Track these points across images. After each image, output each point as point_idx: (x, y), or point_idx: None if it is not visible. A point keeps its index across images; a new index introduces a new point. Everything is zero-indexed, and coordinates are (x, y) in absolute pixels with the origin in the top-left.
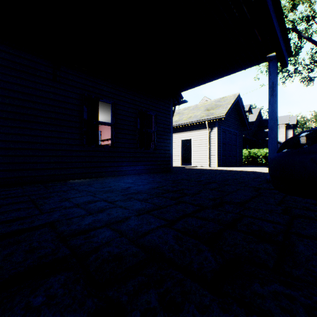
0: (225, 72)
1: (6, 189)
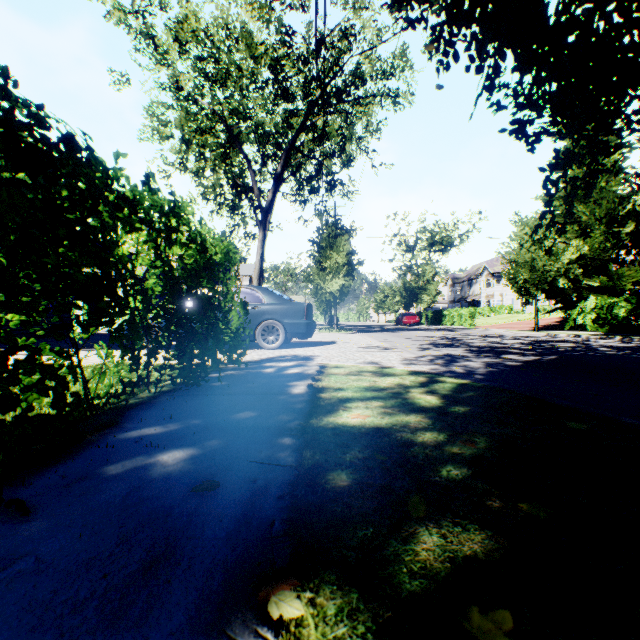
0: None
1: None
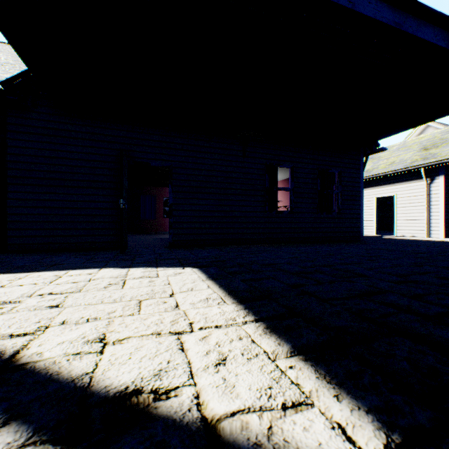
0: (445, 112)
1: (220, 248)
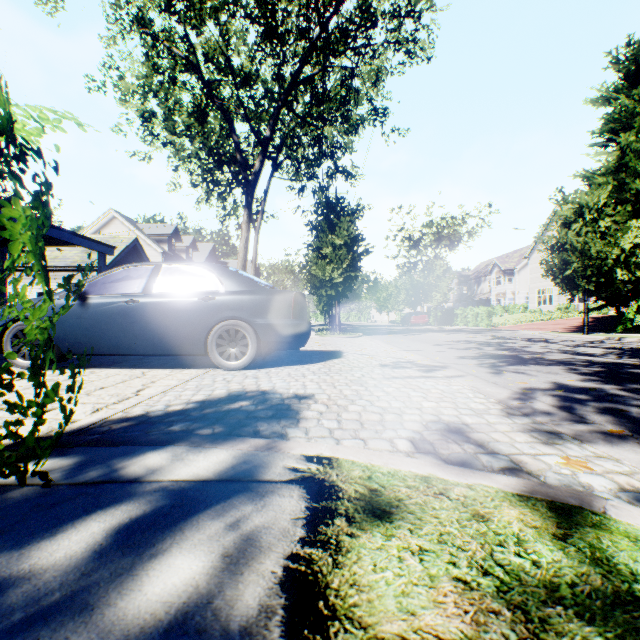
0: (67, 244)
1: None
